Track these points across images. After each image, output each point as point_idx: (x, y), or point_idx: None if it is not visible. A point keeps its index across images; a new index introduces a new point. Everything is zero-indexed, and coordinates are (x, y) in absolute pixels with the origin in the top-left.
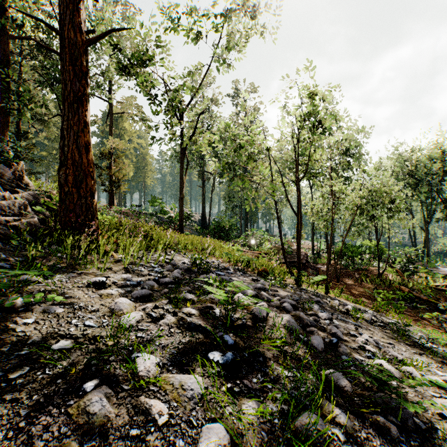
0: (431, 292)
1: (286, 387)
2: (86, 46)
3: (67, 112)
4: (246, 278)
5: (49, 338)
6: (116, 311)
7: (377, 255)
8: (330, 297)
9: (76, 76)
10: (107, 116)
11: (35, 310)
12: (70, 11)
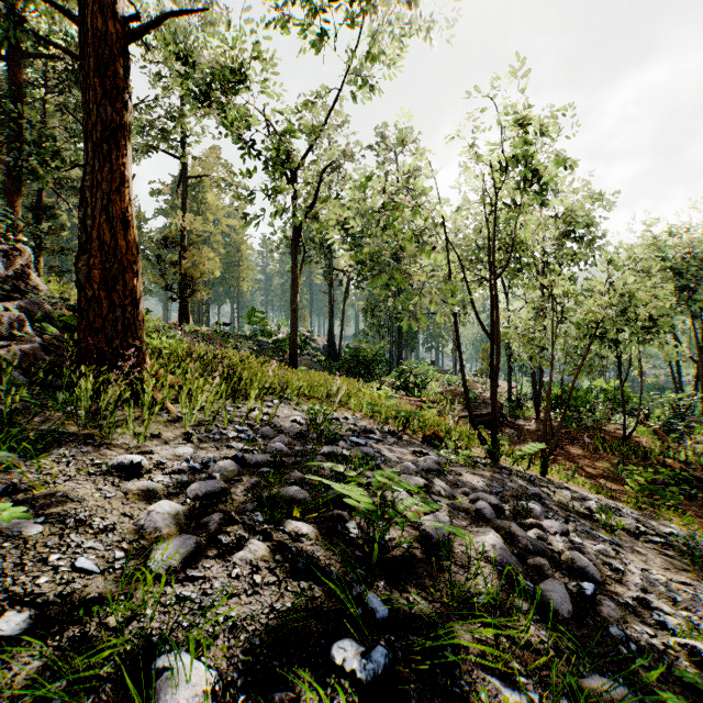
0: None
1: None
2: (125, 44)
3: (91, 159)
4: (404, 448)
5: None
6: (147, 532)
7: (618, 404)
8: (552, 483)
9: (106, 95)
10: (179, 181)
11: None
12: None
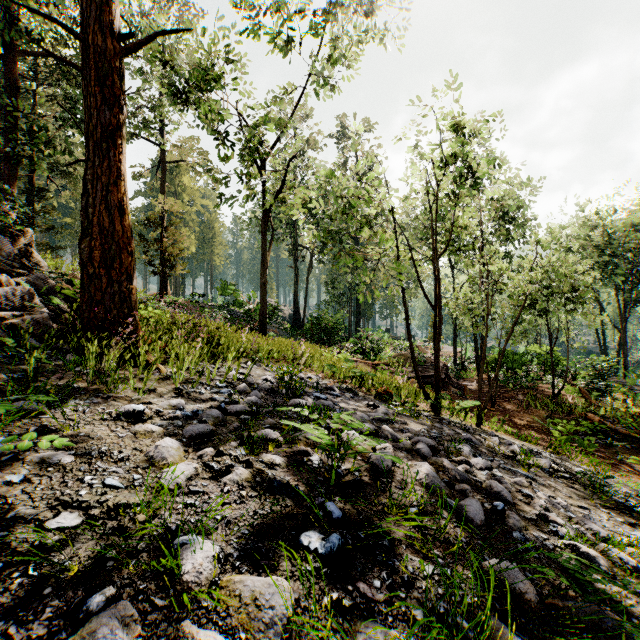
0: (633, 423)
1: (430, 594)
2: (121, 57)
3: (92, 156)
4: (359, 403)
5: (45, 508)
6: (156, 461)
7: (550, 366)
8: (485, 432)
9: (105, 102)
10: (158, 166)
11: (28, 459)
12: (96, 5)
